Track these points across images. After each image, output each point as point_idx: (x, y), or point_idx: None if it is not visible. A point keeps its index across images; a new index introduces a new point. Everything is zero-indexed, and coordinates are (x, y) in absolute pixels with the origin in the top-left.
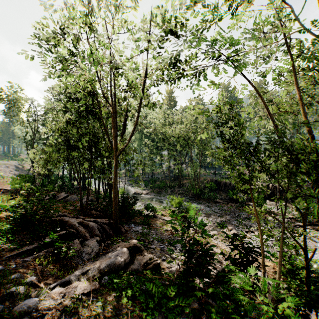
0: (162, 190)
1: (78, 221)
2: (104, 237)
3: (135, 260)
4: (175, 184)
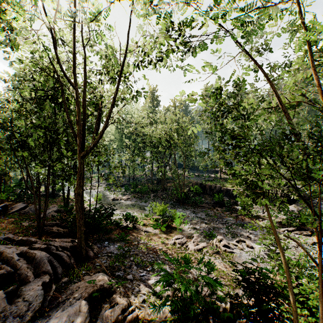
0: (144, 194)
1: (20, 250)
2: (59, 272)
3: (99, 320)
4: (158, 188)
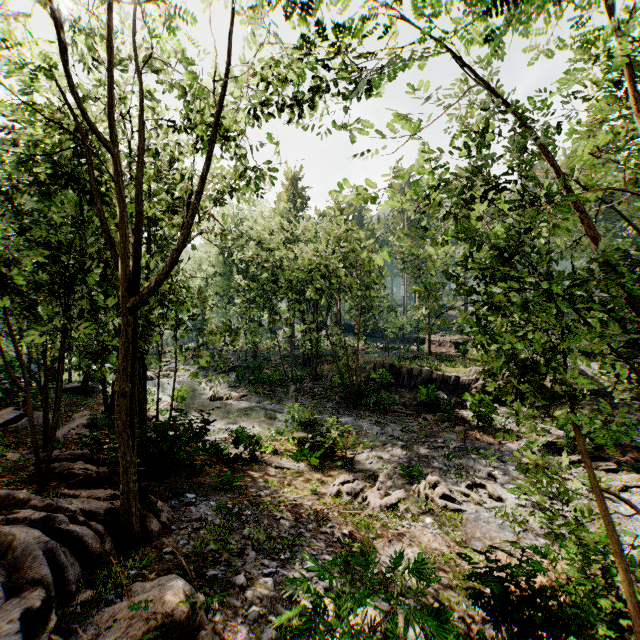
0: (276, 387)
1: None
2: (72, 578)
3: None
4: (305, 374)
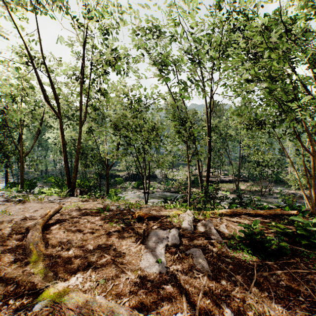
0: None
1: None
2: None
3: None
4: None
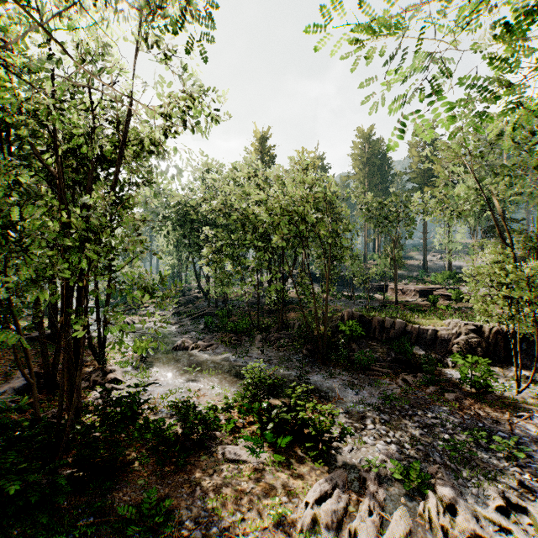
0: (242, 336)
1: None
2: None
3: None
4: (272, 322)
